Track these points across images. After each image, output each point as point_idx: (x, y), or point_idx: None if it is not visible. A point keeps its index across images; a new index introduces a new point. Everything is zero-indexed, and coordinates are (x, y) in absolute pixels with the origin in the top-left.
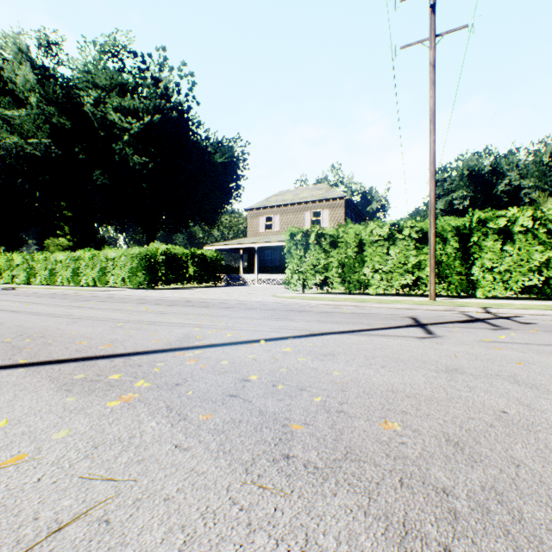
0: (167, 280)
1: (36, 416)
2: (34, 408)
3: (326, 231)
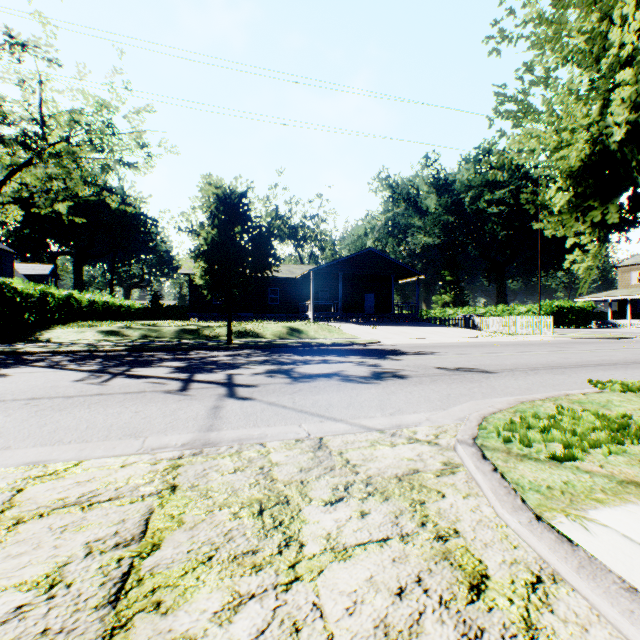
0: (555, 323)
1: None
2: None
3: None
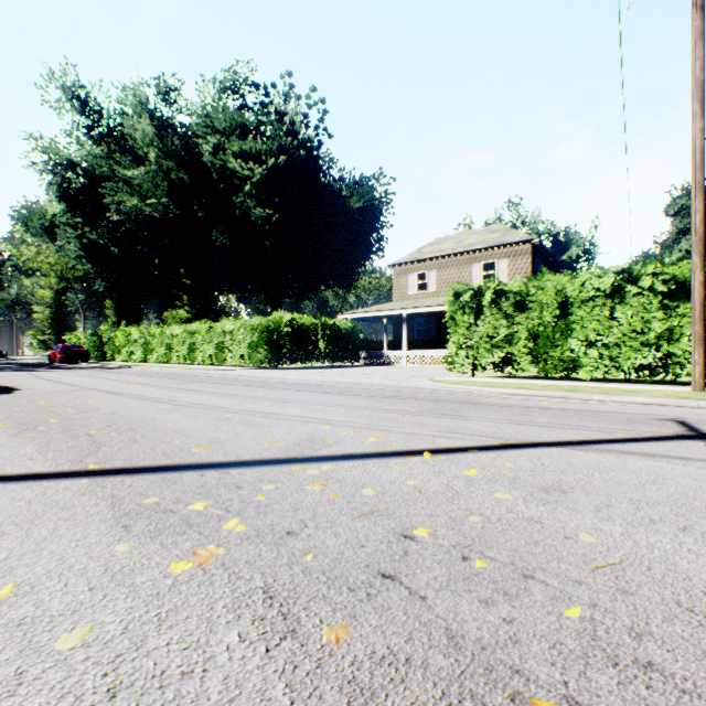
0: (293, 358)
1: (60, 579)
2: (65, 560)
3: (508, 287)
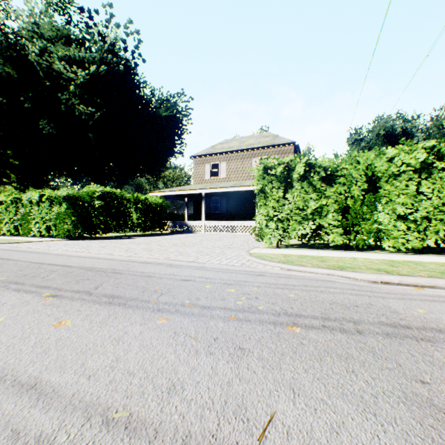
0: (105, 228)
1: None
2: None
3: (320, 161)
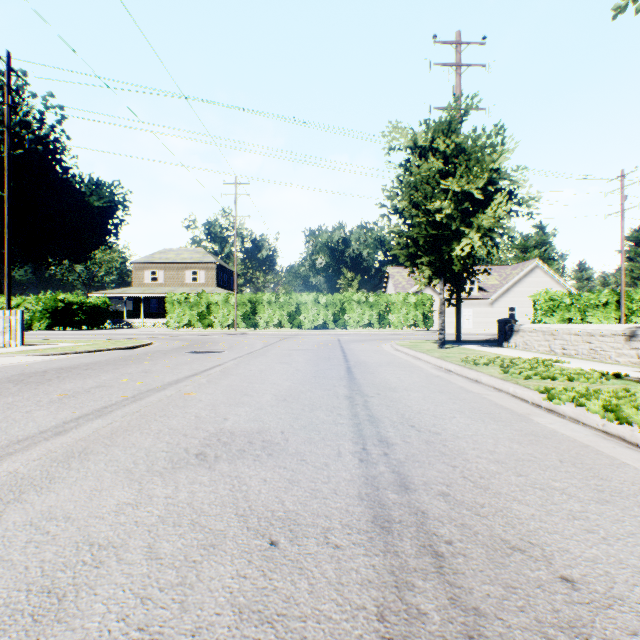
0: (62, 324)
1: None
2: None
3: (191, 296)
